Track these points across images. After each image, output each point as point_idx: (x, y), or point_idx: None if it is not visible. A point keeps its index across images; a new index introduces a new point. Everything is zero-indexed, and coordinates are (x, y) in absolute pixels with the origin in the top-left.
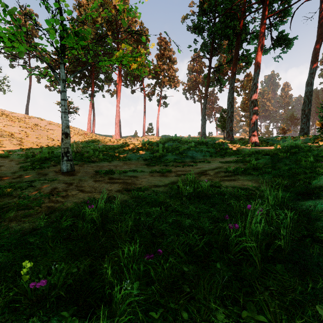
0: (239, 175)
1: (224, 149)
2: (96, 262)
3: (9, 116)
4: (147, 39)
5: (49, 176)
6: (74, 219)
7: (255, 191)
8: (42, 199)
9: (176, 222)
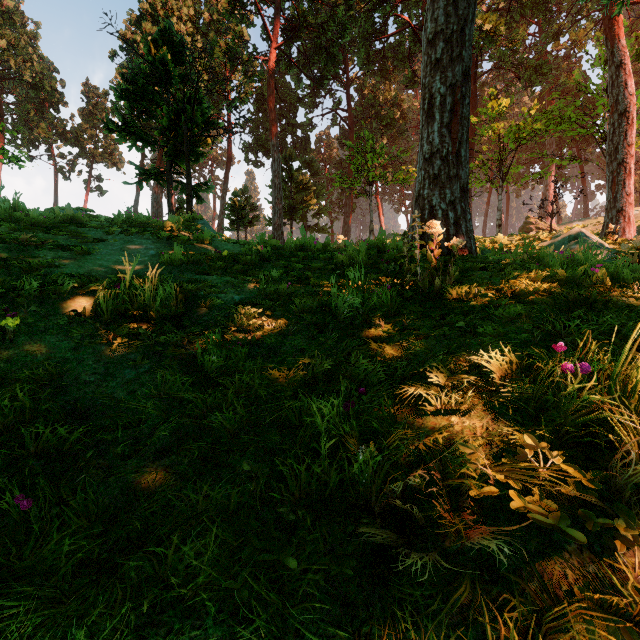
0: None
1: None
2: None
3: None
4: (55, 90)
5: None
6: None
7: None
8: None
9: None
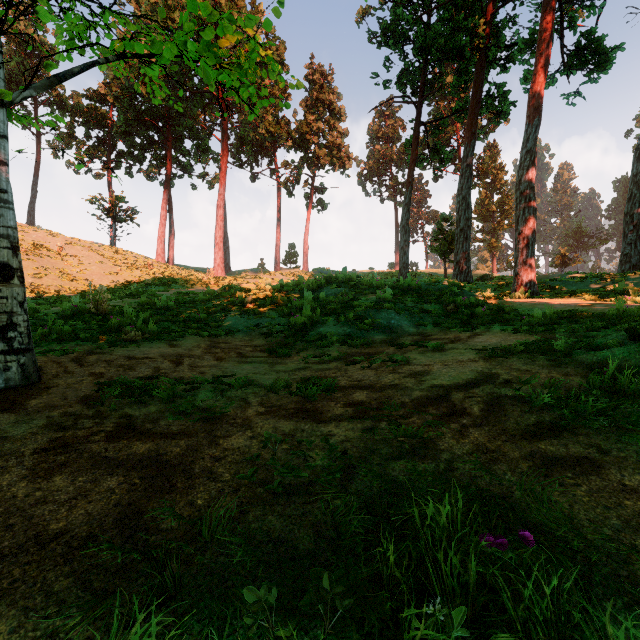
0: (591, 430)
1: (467, 307)
2: None
3: None
4: (282, 63)
5: None
6: None
7: None
8: None
9: None
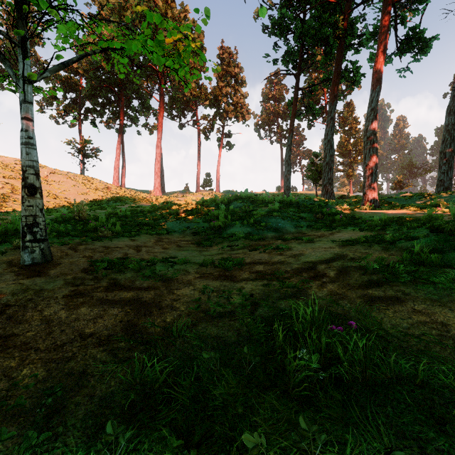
0: (400, 283)
1: (330, 215)
2: None
3: None
4: (202, 46)
5: None
6: None
7: None
8: None
9: None
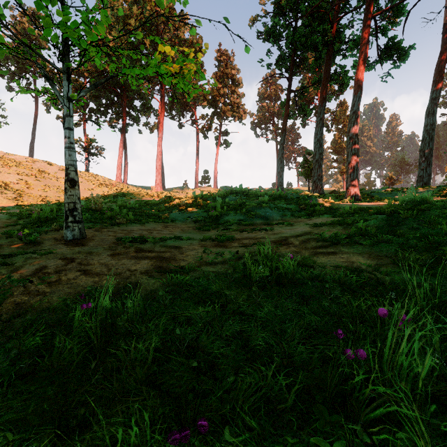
0: (340, 246)
1: (311, 206)
2: (66, 443)
3: (4, 159)
4: (200, 50)
5: (42, 247)
6: (56, 328)
7: (374, 273)
8: (13, 287)
9: (240, 335)
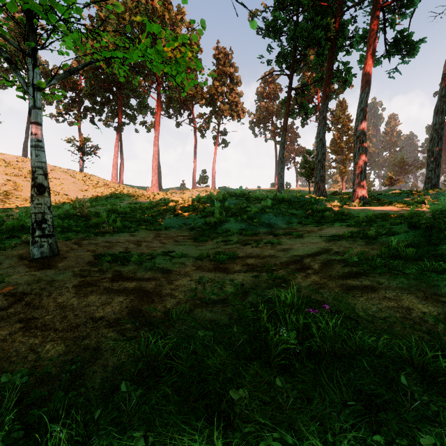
0: (376, 274)
1: (319, 211)
2: None
3: None
4: (198, 47)
5: None
6: None
7: None
8: None
9: None
